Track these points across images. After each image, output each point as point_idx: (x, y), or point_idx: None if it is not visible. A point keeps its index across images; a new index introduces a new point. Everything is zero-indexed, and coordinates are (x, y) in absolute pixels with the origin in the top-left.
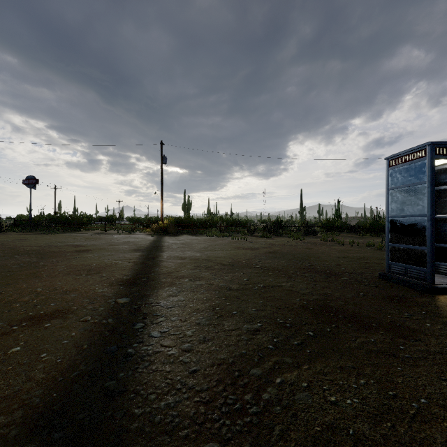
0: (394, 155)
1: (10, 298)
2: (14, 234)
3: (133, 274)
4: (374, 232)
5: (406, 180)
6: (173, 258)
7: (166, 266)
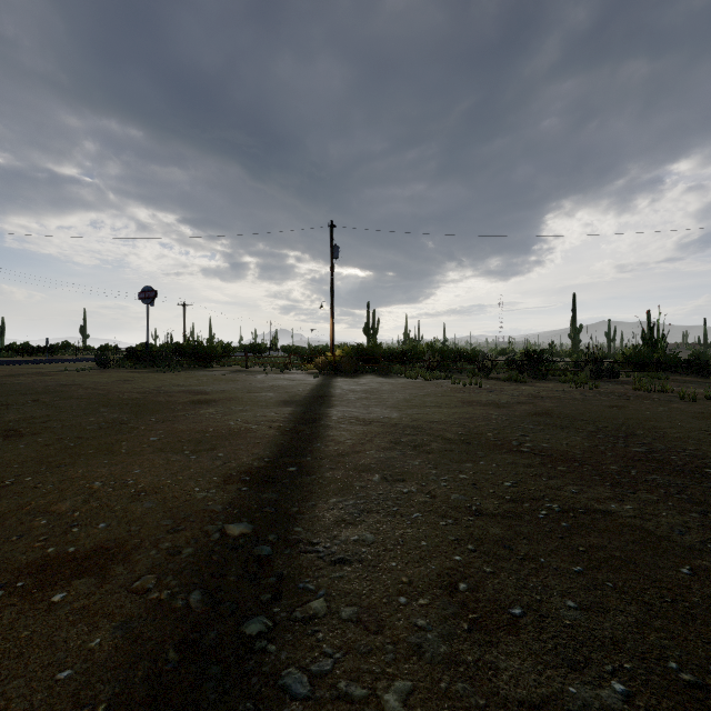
0: None
1: (42, 501)
2: (121, 371)
3: (272, 456)
4: None
5: None
6: (349, 422)
7: (335, 439)
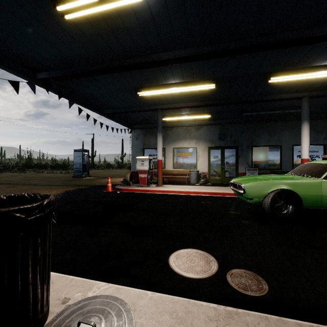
0: (75, 149)
1: None
2: None
3: None
4: (56, 168)
5: (78, 155)
6: None
7: None
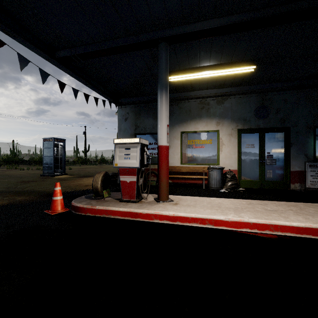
0: (45, 138)
1: None
2: None
3: None
4: (41, 163)
5: (48, 146)
6: None
7: None
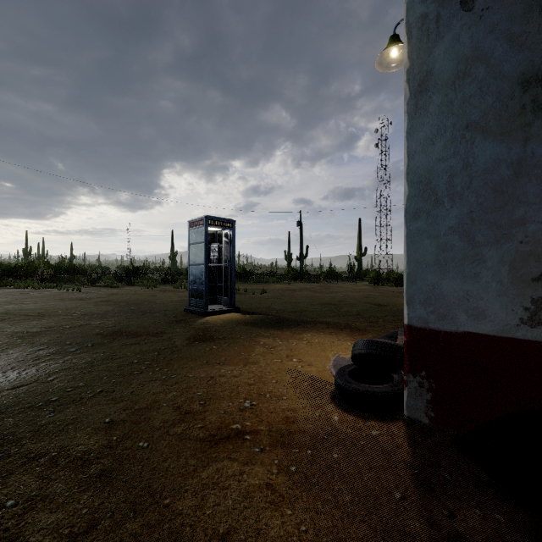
0: (191, 220)
1: None
2: None
3: None
4: None
5: (197, 239)
6: None
7: None
